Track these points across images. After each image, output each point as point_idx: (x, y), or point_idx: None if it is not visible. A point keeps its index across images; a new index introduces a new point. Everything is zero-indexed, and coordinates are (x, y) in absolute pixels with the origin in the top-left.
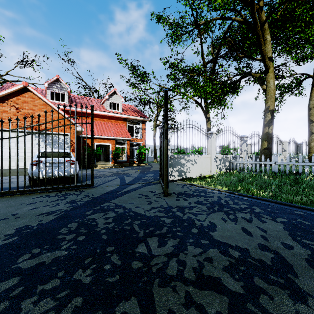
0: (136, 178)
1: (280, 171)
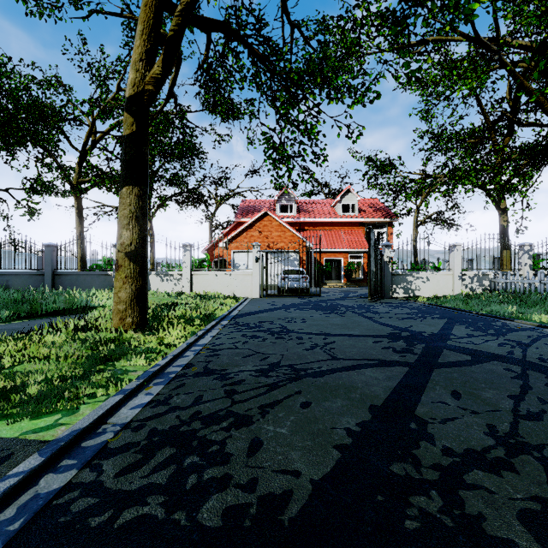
0: (361, 294)
1: (531, 291)
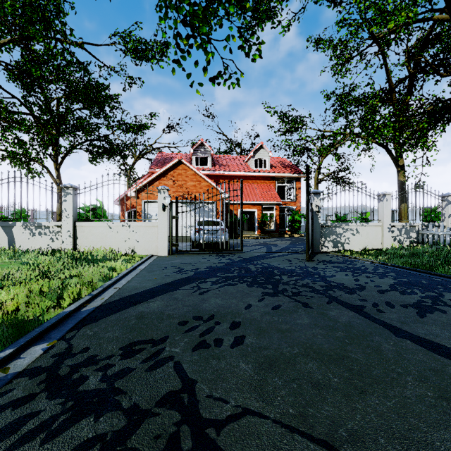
0: (284, 248)
1: None
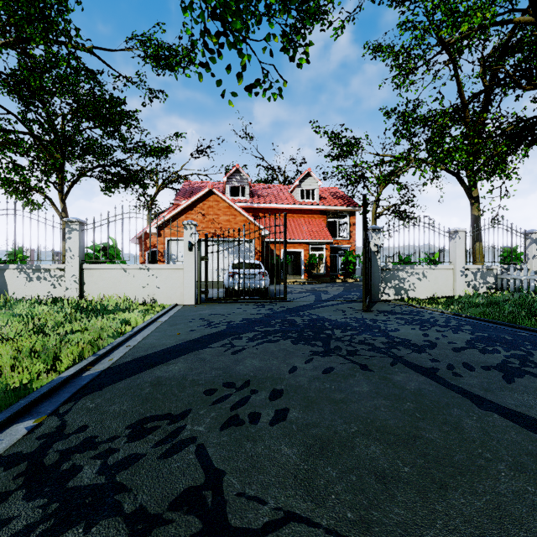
0: (336, 296)
1: None
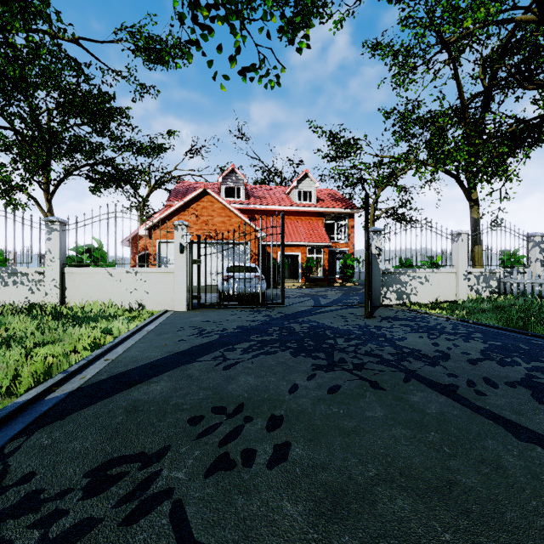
0: (335, 300)
1: None
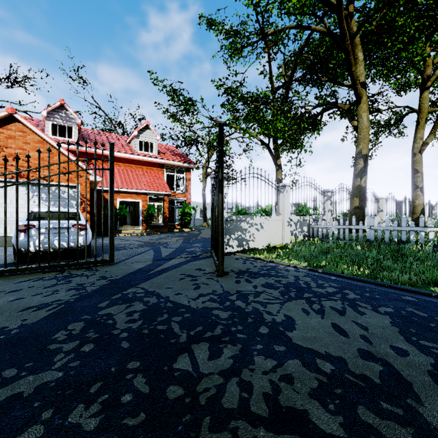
0: (178, 249)
1: (377, 239)
